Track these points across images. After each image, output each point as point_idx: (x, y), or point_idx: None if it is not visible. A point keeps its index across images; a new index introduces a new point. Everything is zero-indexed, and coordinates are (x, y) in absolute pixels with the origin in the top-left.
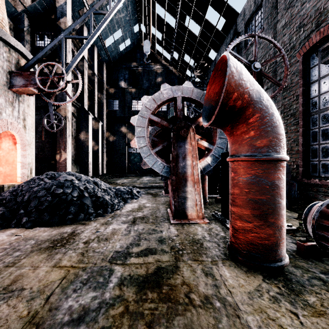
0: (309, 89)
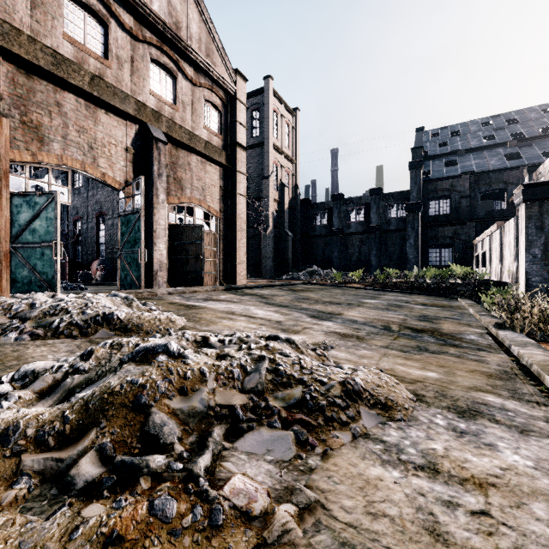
0: (100, 233)
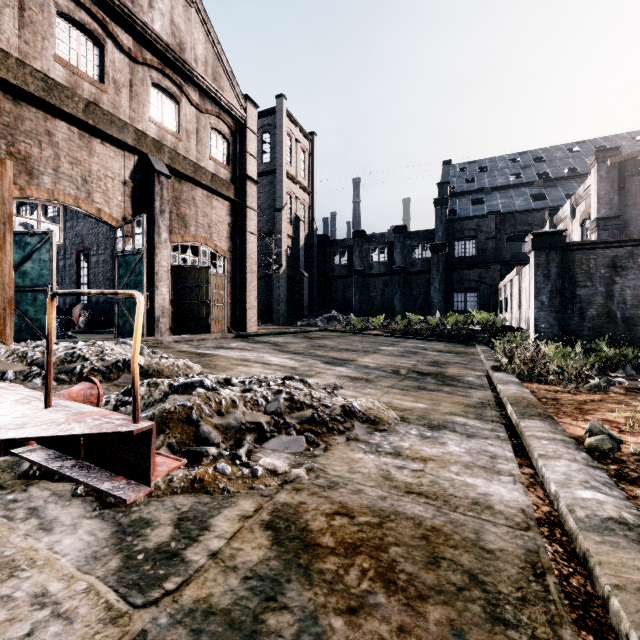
0: (81, 271)
